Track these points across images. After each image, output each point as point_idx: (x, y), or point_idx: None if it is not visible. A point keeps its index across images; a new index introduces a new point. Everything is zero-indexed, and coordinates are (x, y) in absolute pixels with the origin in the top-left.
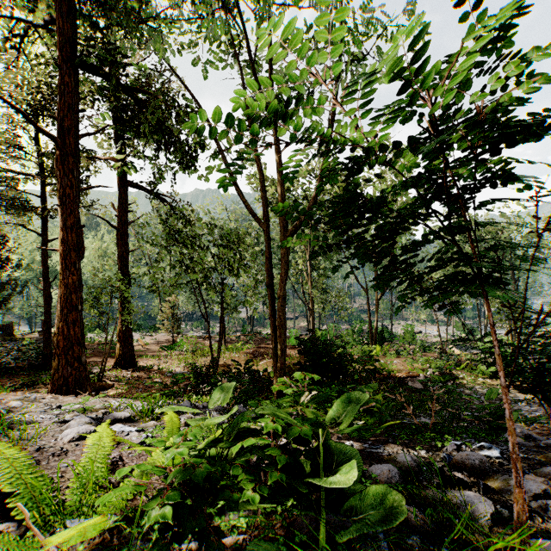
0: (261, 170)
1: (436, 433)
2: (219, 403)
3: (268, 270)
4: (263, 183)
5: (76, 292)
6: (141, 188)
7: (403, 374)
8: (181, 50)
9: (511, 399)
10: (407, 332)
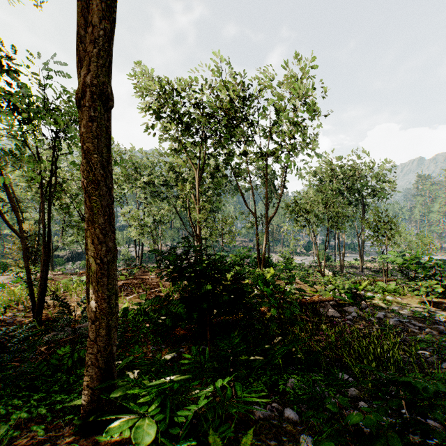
0: None
1: None
2: None
3: (78, 66)
4: None
5: None
6: None
7: (311, 299)
8: None
9: (445, 321)
10: (288, 258)
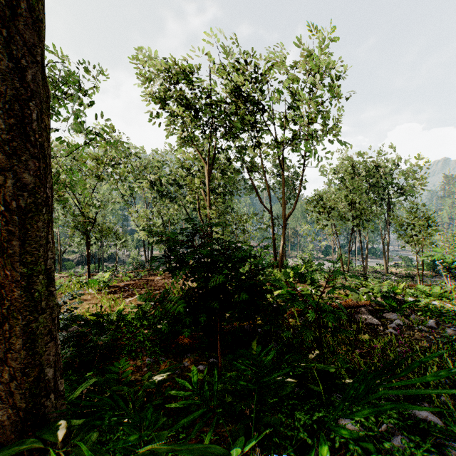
0: None
1: None
2: None
3: None
4: None
5: None
6: None
7: (343, 304)
8: None
9: None
10: (306, 261)
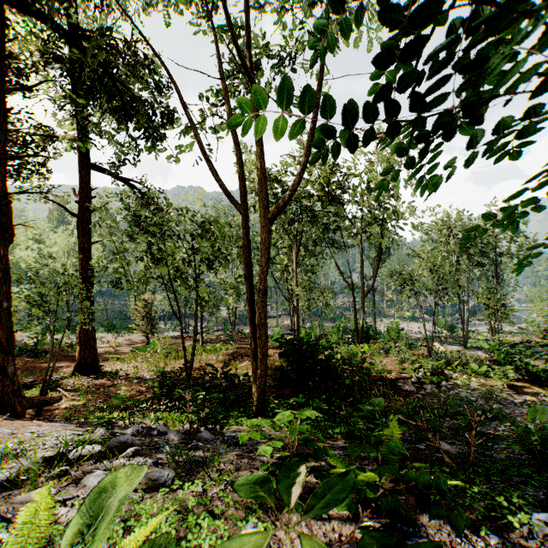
0: (238, 143)
1: (474, 475)
2: (79, 536)
3: (246, 260)
4: (240, 159)
5: (0, 285)
6: (105, 171)
7: (394, 376)
8: (147, 8)
9: (510, 401)
10: (392, 330)
